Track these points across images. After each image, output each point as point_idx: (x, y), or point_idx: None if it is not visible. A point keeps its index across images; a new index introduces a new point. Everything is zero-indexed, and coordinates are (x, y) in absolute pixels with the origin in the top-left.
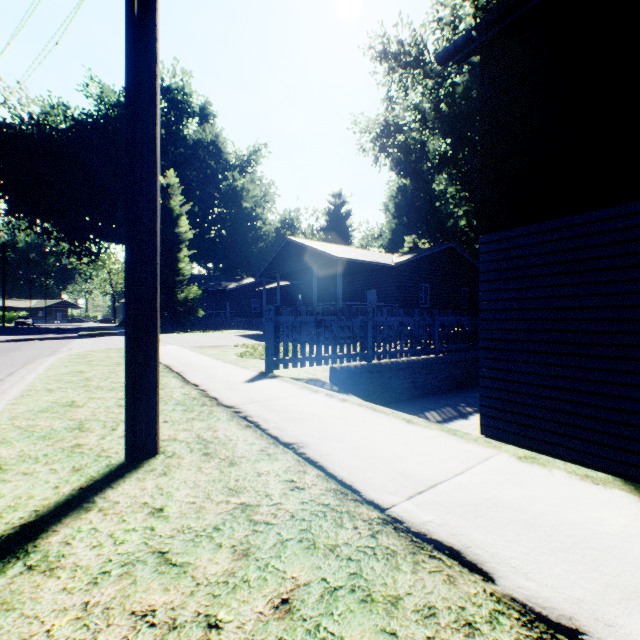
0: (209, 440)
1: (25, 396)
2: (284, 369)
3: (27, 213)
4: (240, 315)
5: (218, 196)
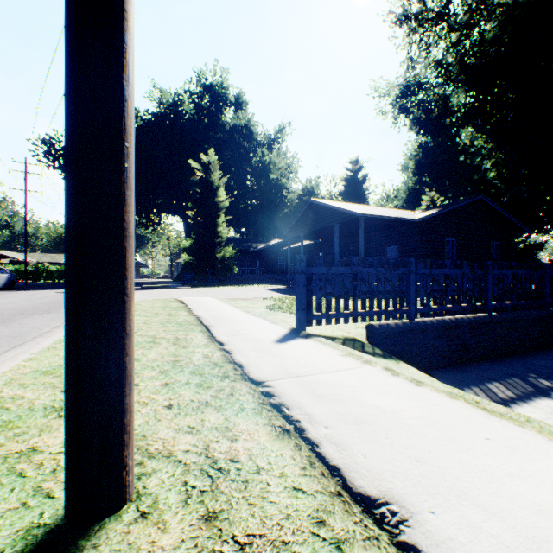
0: (221, 466)
1: (50, 349)
2: (315, 325)
3: None
4: (268, 271)
5: (249, 171)
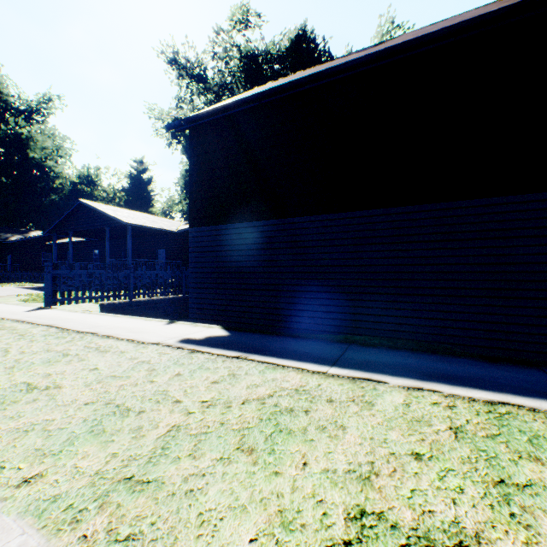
0: (1, 327)
1: None
2: (63, 307)
3: None
4: (26, 268)
5: None
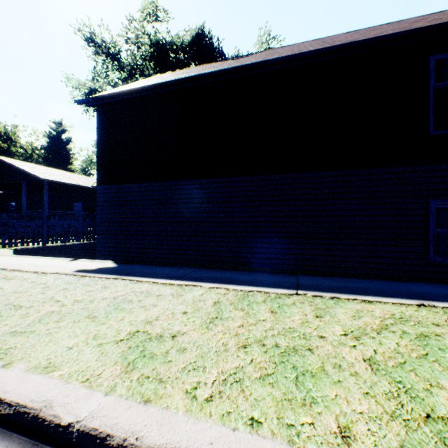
0: None
1: None
2: None
3: None
4: None
5: None
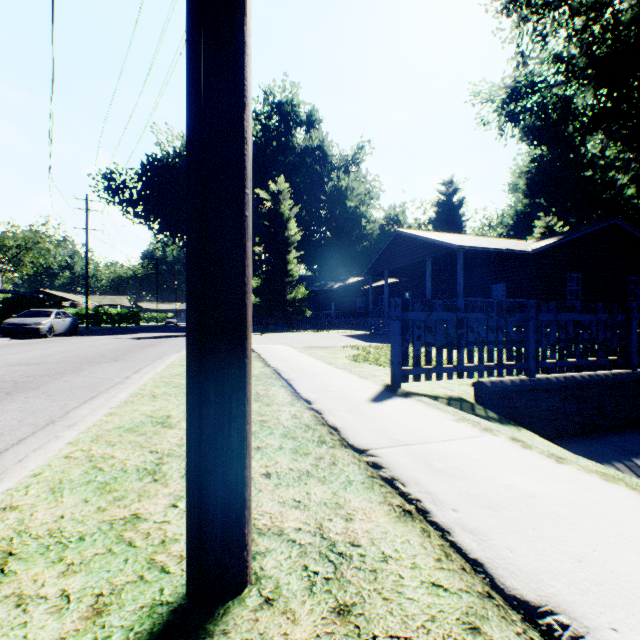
0: (341, 550)
1: (127, 403)
2: (410, 380)
3: (171, 231)
4: (345, 315)
5: (323, 198)
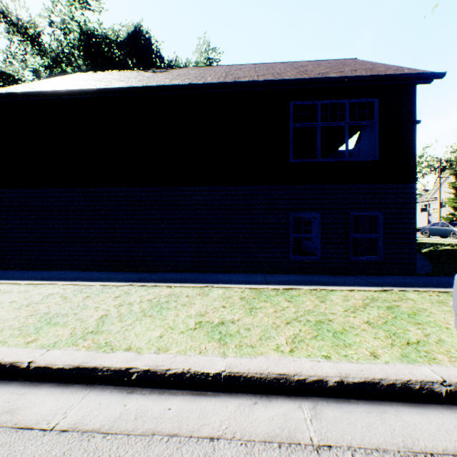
0: None
1: None
2: None
3: None
4: None
5: None
